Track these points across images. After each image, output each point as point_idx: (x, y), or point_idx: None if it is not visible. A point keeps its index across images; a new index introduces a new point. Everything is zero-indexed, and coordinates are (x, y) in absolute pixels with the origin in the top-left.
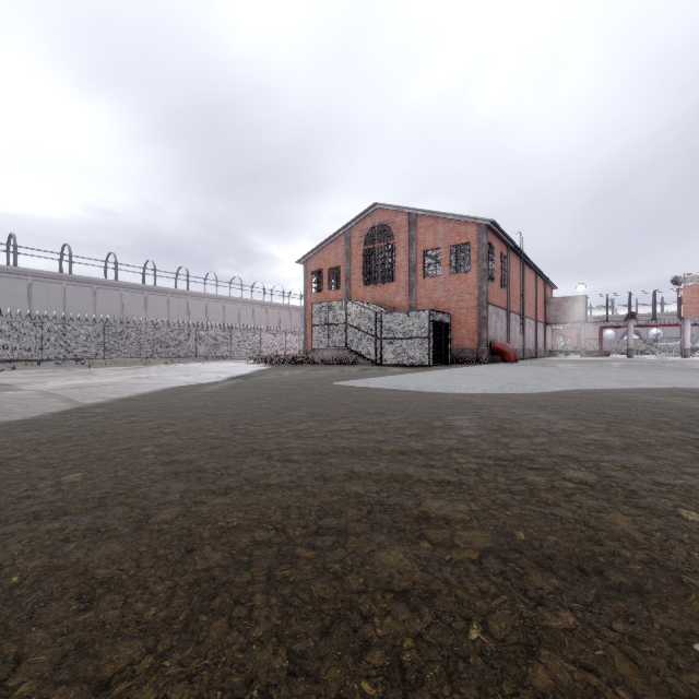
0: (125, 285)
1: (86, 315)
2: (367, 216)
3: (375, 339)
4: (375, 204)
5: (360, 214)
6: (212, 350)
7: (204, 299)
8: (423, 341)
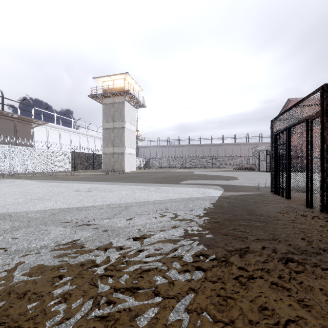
0: (225, 144)
1: (207, 155)
2: (288, 104)
3: (258, 161)
4: (289, 99)
5: (285, 104)
6: (247, 164)
7: (255, 145)
8: (265, 162)
